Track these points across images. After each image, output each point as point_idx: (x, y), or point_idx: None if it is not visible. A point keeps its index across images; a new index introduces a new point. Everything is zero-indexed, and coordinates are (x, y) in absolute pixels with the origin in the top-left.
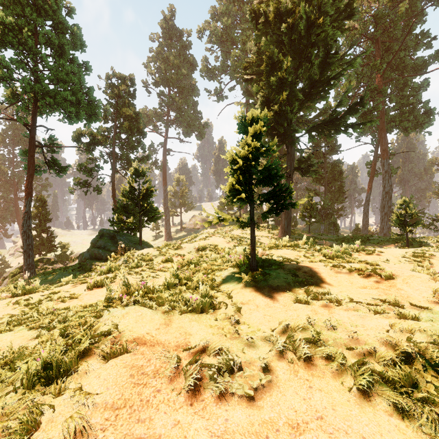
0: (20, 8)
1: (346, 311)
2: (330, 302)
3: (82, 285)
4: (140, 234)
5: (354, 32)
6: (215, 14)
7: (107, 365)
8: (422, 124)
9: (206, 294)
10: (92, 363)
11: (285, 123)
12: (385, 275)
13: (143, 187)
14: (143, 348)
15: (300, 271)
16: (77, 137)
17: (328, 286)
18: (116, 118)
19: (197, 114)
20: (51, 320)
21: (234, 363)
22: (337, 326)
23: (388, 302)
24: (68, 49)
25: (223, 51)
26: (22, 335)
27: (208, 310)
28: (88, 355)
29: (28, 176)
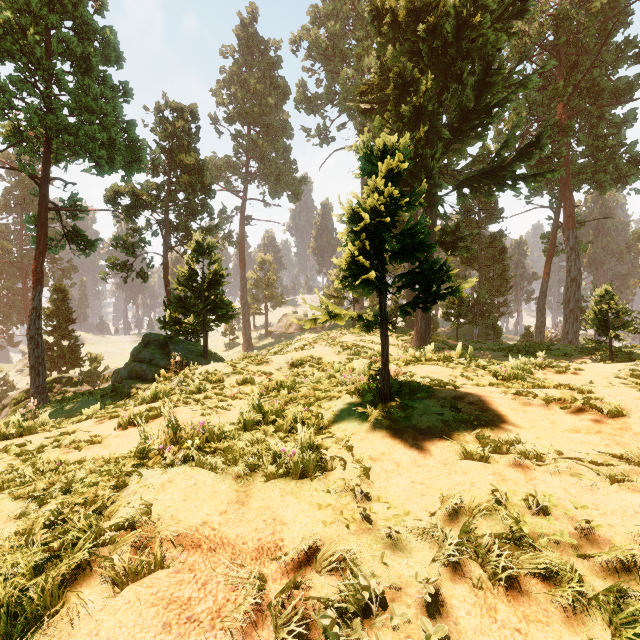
0: (24, 0)
1: (557, 476)
2: (525, 457)
3: (111, 421)
4: (205, 342)
5: (524, 40)
6: (316, 17)
7: (118, 602)
8: (627, 177)
9: (310, 444)
10: (89, 594)
11: (423, 175)
12: (609, 409)
13: (209, 270)
14: (193, 557)
15: (463, 403)
16: (113, 197)
17: (514, 428)
18: (171, 169)
19: (290, 164)
20: (49, 484)
21: (370, 591)
22: (548, 507)
23: (628, 458)
24: (96, 62)
25: (329, 70)
26: (0, 509)
27: (313, 473)
28: (85, 574)
29: (37, 254)
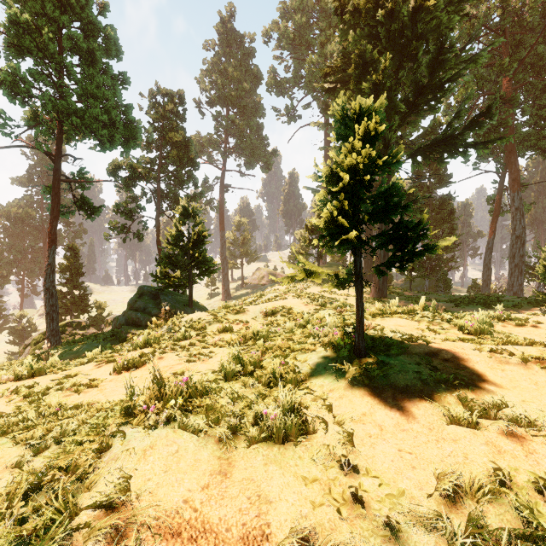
0: (40, 5)
1: None
2: (517, 425)
3: (108, 365)
4: (190, 293)
5: (472, 22)
6: (285, 12)
7: None
8: None
9: (291, 405)
10: None
11: (381, 144)
12: None
13: (194, 231)
14: None
15: (438, 359)
16: (114, 170)
17: (496, 388)
18: (162, 145)
19: (262, 139)
20: (47, 431)
21: None
22: None
23: None
24: (99, 55)
25: (296, 58)
26: (2, 454)
27: (296, 438)
28: None
29: (52, 219)
